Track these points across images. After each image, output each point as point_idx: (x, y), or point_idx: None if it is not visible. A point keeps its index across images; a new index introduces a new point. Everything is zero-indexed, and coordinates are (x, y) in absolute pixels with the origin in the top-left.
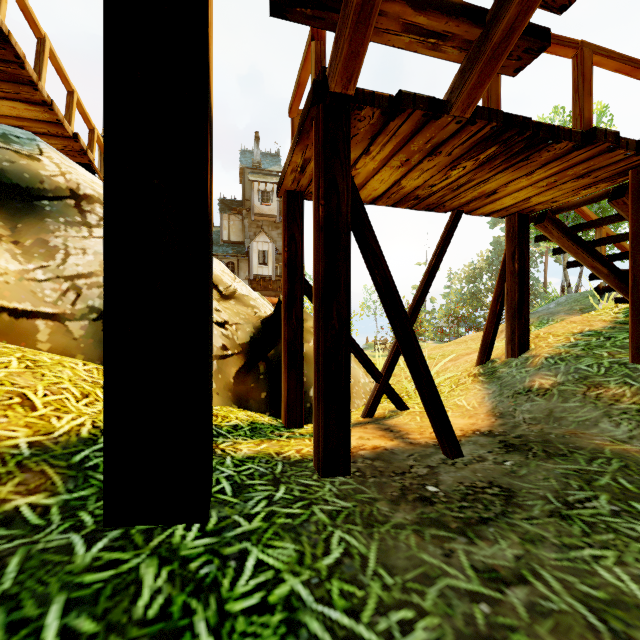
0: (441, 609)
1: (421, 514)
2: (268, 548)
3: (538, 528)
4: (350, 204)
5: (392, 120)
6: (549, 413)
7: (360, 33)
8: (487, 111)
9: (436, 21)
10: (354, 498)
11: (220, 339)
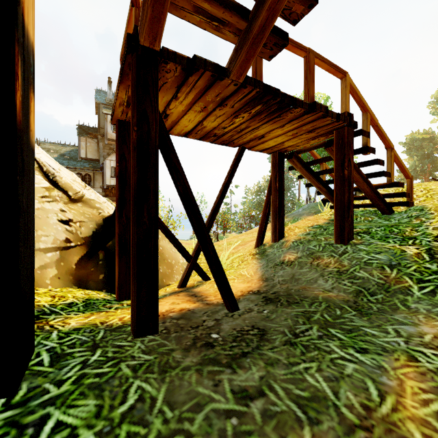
0: (204, 430)
1: (204, 356)
2: (70, 408)
3: (277, 354)
4: (158, 132)
5: (190, 76)
6: (292, 276)
7: (160, 3)
8: (253, 80)
9: (217, 9)
10: (157, 351)
11: (64, 234)
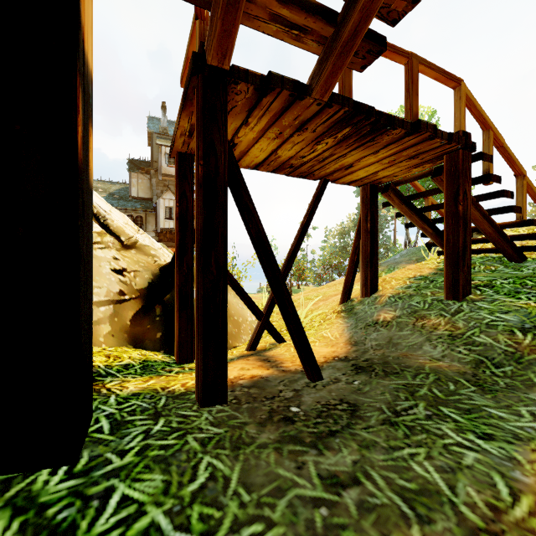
0: (287, 518)
1: (283, 433)
2: (136, 482)
3: (373, 435)
4: (227, 166)
5: (264, 96)
6: (389, 340)
7: (231, 14)
8: (341, 98)
9: (297, 15)
10: (227, 424)
11: (117, 285)
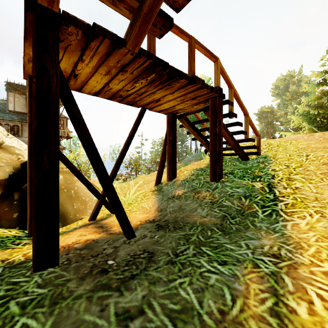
0: None
1: (97, 283)
2: None
3: (159, 273)
4: (59, 86)
5: (92, 41)
6: (180, 207)
7: None
8: (147, 52)
9: None
10: (52, 283)
11: None
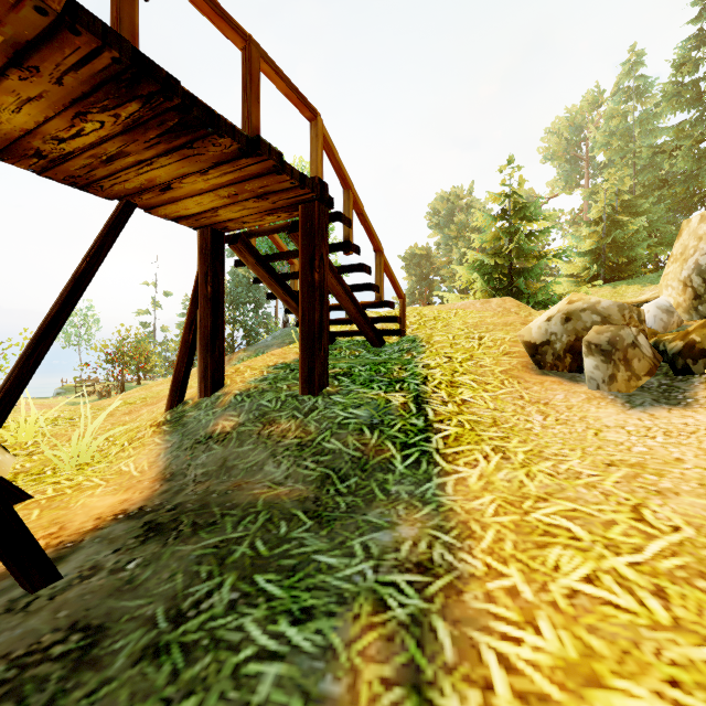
0: None
1: None
2: None
3: None
4: None
5: None
6: (223, 463)
7: None
8: (101, 25)
9: None
10: None
11: None
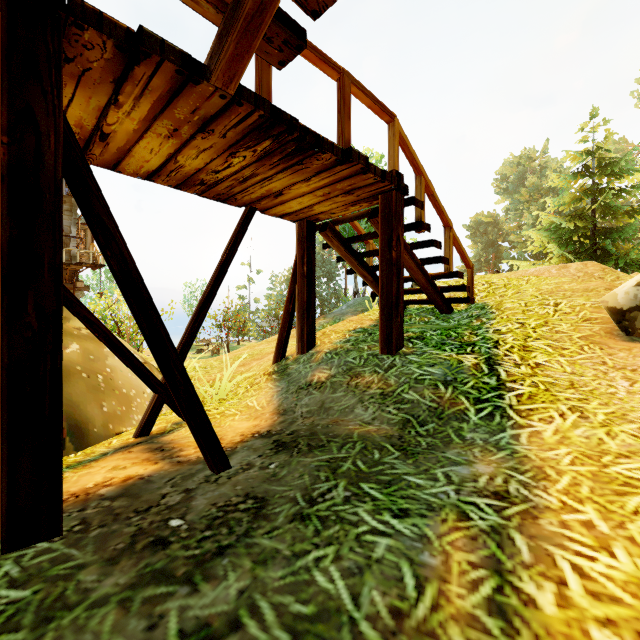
0: None
1: (144, 568)
2: None
3: (276, 541)
4: (61, 154)
5: (137, 64)
6: (322, 405)
7: None
8: (254, 96)
9: None
10: (44, 576)
11: None
